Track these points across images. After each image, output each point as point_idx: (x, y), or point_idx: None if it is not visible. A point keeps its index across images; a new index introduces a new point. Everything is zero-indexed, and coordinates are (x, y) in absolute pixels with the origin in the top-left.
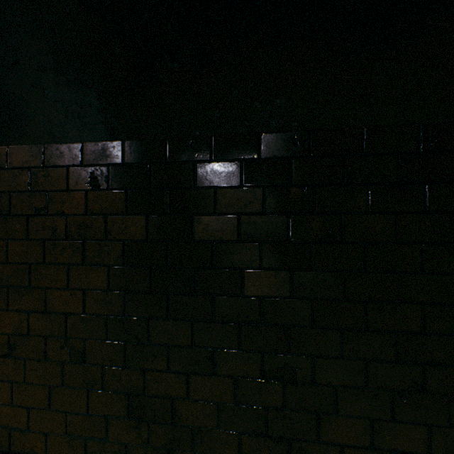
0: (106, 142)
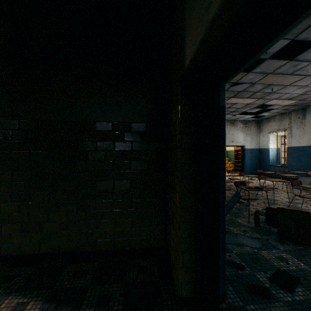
0: (11, 120)
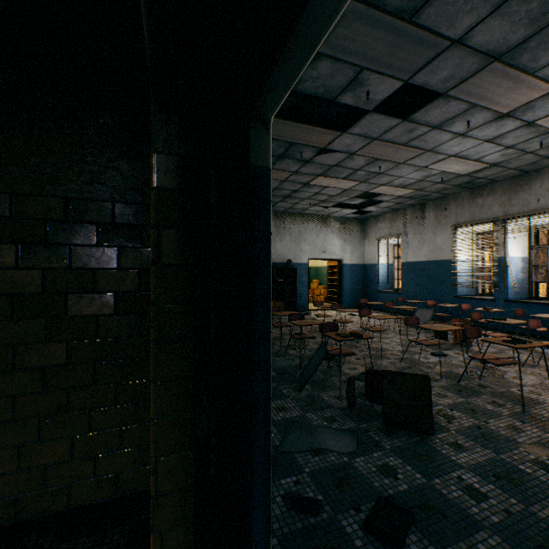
0: None
